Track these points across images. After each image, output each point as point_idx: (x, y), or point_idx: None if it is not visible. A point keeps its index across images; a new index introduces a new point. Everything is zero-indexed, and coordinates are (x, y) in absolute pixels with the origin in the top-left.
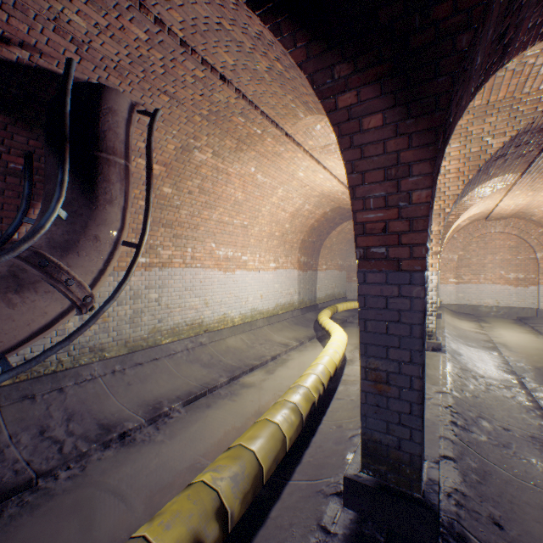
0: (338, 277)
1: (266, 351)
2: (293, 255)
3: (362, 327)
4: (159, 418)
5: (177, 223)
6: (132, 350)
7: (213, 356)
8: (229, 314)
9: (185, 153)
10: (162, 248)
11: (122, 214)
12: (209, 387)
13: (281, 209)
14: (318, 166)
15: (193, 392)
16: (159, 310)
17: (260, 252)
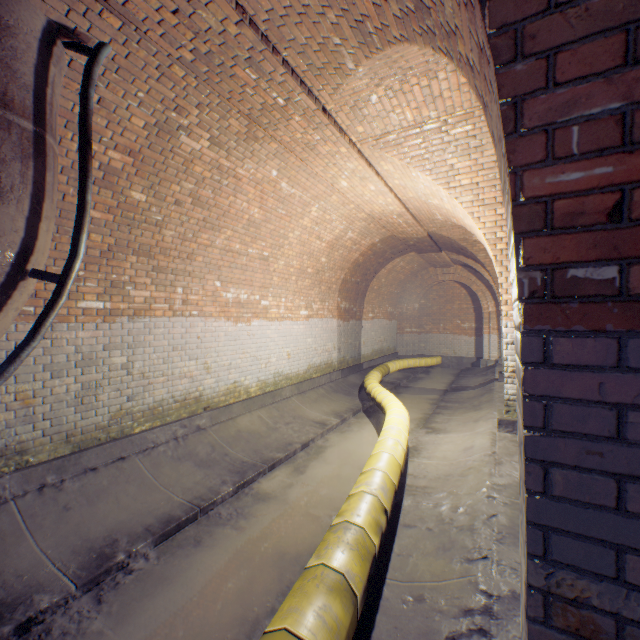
0: (388, 328)
1: (295, 435)
2: (332, 300)
3: (537, 481)
4: (107, 576)
5: (159, 249)
6: (81, 448)
7: (215, 448)
8: (242, 382)
9: (164, 135)
10: (134, 286)
11: (27, 220)
12: (202, 505)
13: (315, 236)
14: (369, 170)
15: (175, 517)
16: (130, 382)
17: (287, 295)
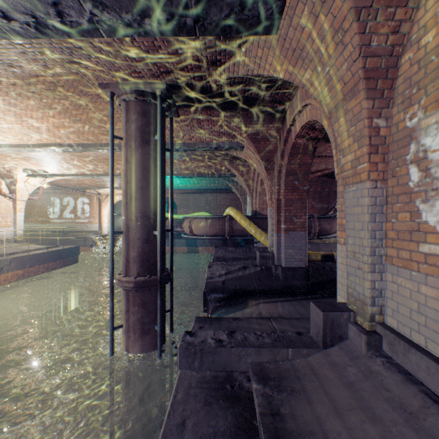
0: None
1: None
2: None
3: None
4: None
5: None
6: None
7: None
8: None
9: None
10: None
11: None
12: None
13: None
14: None
15: None
16: None
17: None
